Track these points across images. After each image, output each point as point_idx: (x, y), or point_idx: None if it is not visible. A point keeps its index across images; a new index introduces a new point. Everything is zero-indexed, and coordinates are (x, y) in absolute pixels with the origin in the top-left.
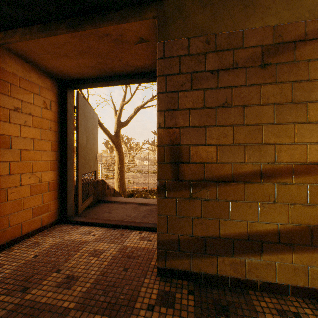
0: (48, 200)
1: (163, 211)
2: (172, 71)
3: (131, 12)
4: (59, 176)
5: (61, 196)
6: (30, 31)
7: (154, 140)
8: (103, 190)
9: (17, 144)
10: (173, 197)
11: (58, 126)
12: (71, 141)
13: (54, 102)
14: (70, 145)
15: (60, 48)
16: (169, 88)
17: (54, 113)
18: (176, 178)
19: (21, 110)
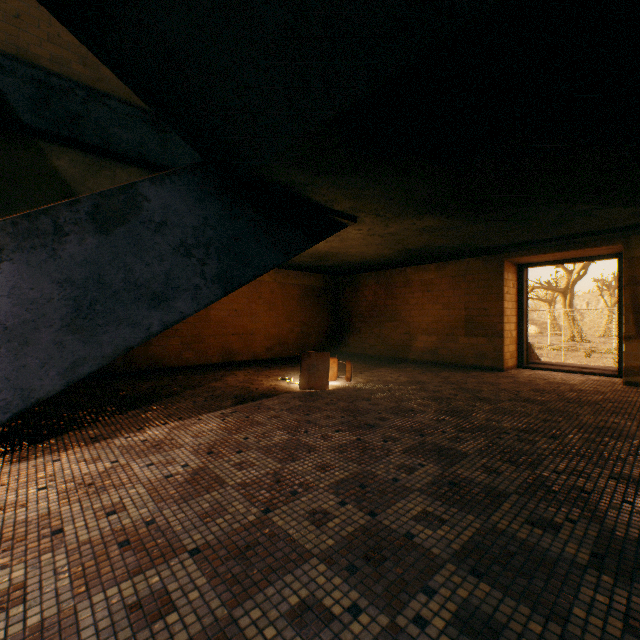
0: (513, 350)
1: (627, 350)
2: (634, 274)
3: (603, 242)
4: (516, 334)
5: (517, 349)
6: (527, 252)
7: (556, 280)
8: (529, 353)
9: (506, 313)
10: (635, 343)
11: (516, 298)
12: (524, 308)
13: (515, 281)
14: (524, 311)
15: (541, 256)
16: (632, 284)
17: (515, 289)
18: (637, 332)
19: (507, 292)
